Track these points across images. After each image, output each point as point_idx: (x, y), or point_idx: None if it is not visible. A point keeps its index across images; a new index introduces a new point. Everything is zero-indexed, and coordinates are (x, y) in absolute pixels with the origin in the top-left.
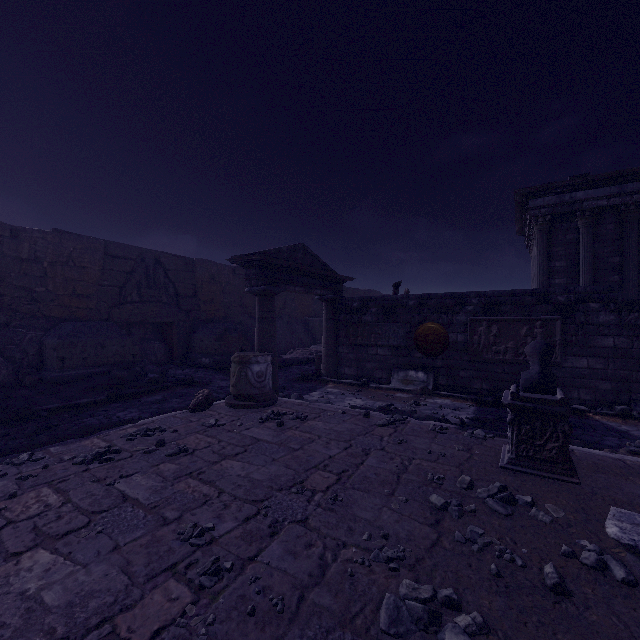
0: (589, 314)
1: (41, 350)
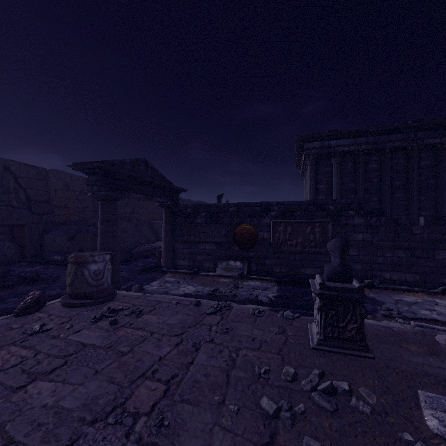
0: (348, 218)
1: None
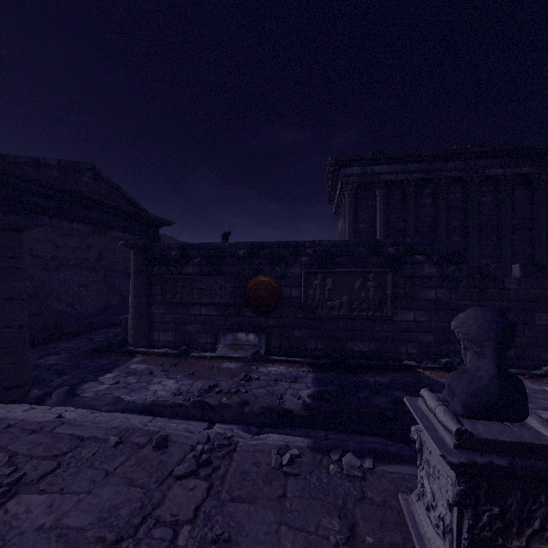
0: (416, 266)
1: None
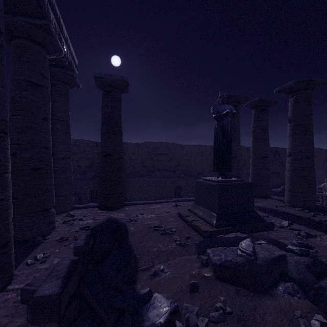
0: None
1: None
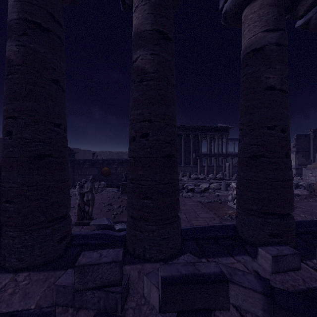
0: None
1: None
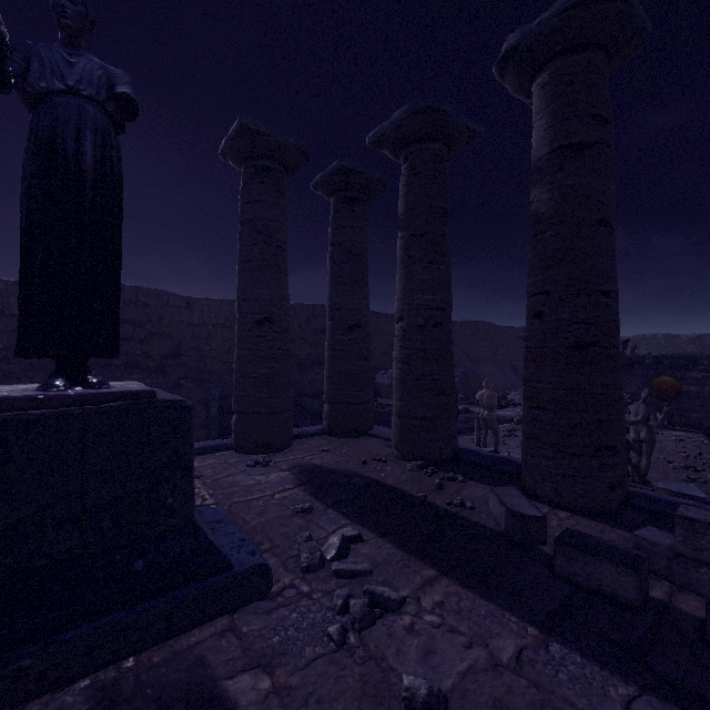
0: None
1: (376, 387)
